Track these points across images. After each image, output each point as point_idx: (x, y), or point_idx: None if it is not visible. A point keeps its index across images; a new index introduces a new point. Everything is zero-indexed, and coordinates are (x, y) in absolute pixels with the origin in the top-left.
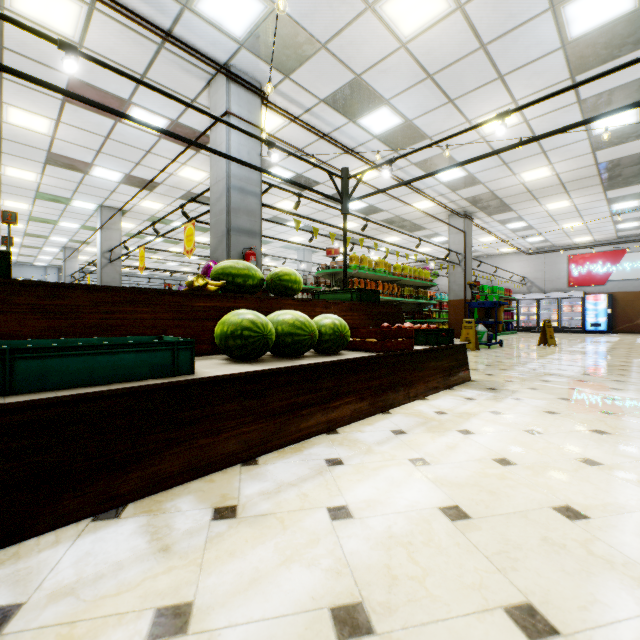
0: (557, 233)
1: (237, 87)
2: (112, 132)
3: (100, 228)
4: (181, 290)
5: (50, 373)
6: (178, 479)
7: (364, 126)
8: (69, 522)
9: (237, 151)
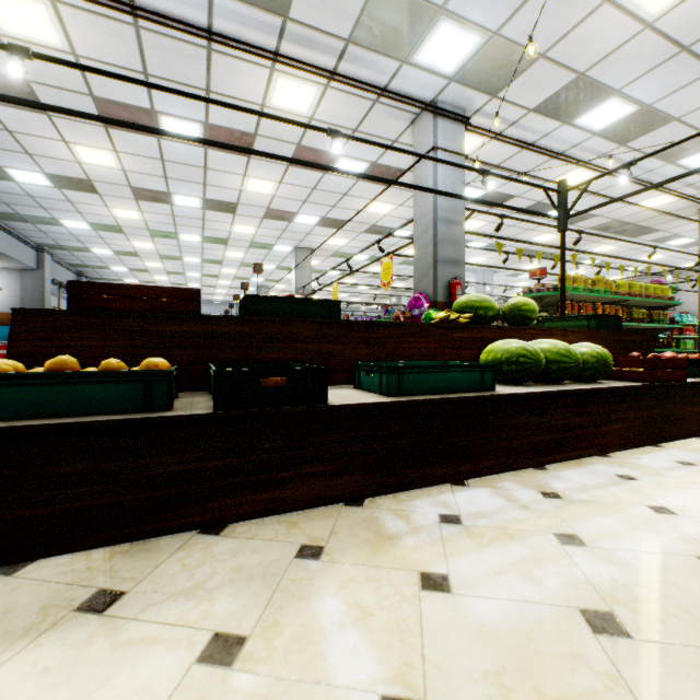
0: None
1: (442, 120)
2: (319, 183)
3: (295, 268)
4: (443, 323)
5: (418, 383)
6: (492, 470)
7: (581, 125)
8: (438, 483)
9: (442, 183)
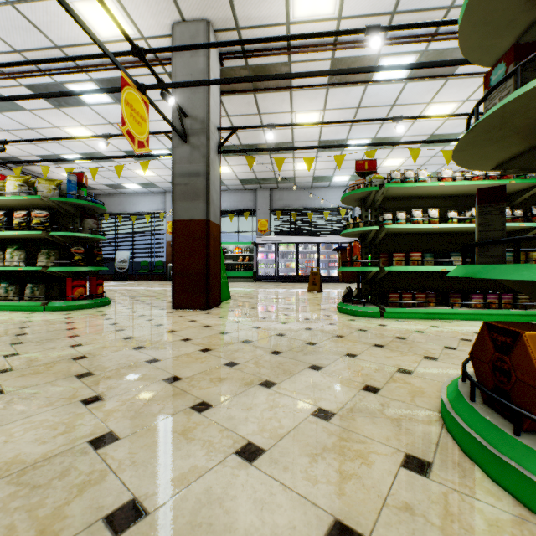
0: (25, 123)
1: None
2: None
3: None
4: None
5: None
6: None
7: None
8: None
9: None
